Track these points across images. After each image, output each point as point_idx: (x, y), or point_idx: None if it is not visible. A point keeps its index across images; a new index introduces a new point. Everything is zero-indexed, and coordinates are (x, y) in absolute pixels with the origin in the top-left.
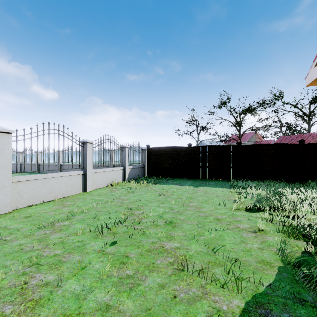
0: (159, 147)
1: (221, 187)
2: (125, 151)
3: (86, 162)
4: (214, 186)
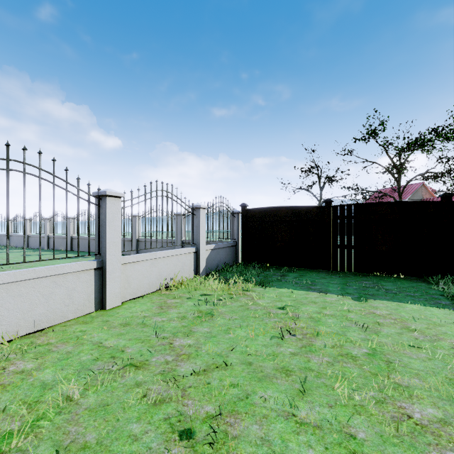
0: (264, 208)
1: (432, 306)
2: (199, 216)
3: (105, 240)
4: (409, 301)
